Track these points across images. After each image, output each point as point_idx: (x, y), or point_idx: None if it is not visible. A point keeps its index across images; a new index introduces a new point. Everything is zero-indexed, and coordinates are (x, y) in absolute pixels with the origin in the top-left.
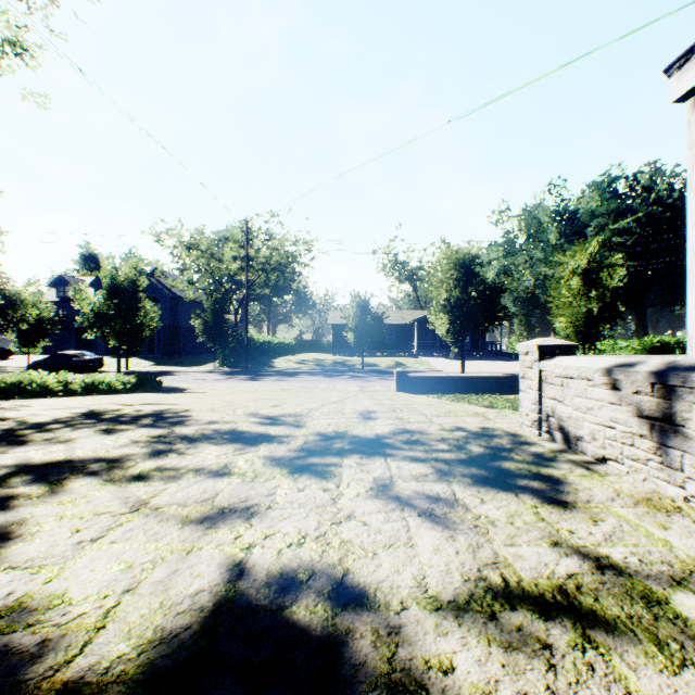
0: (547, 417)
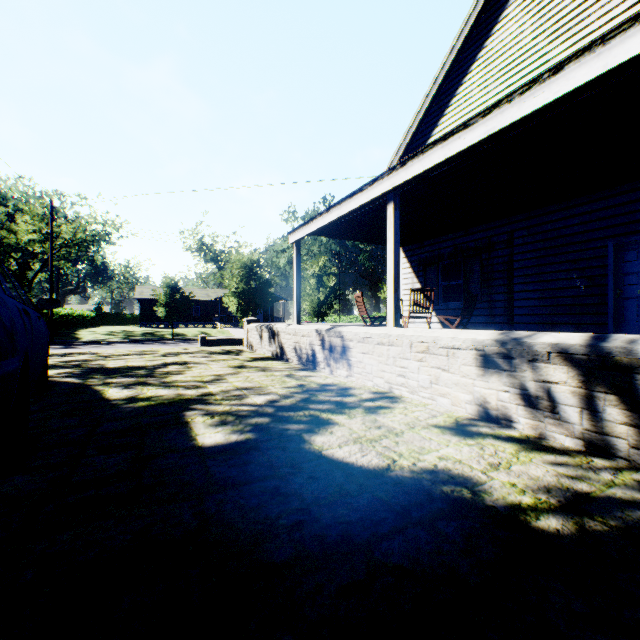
0: (249, 343)
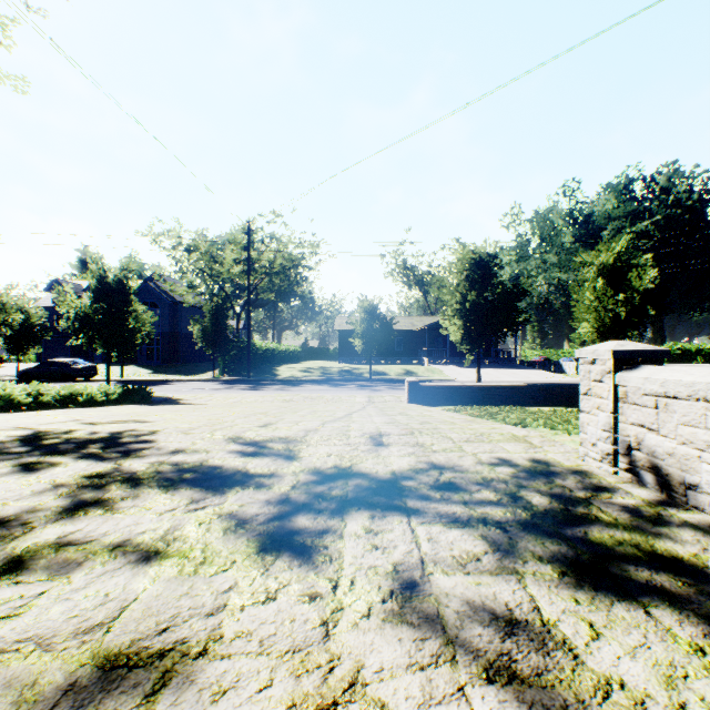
0: (629, 450)
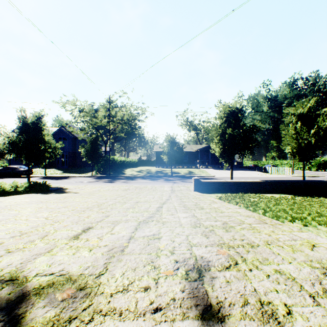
0: None
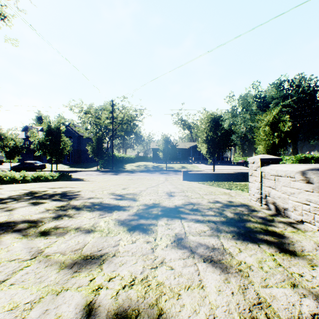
0: (266, 196)
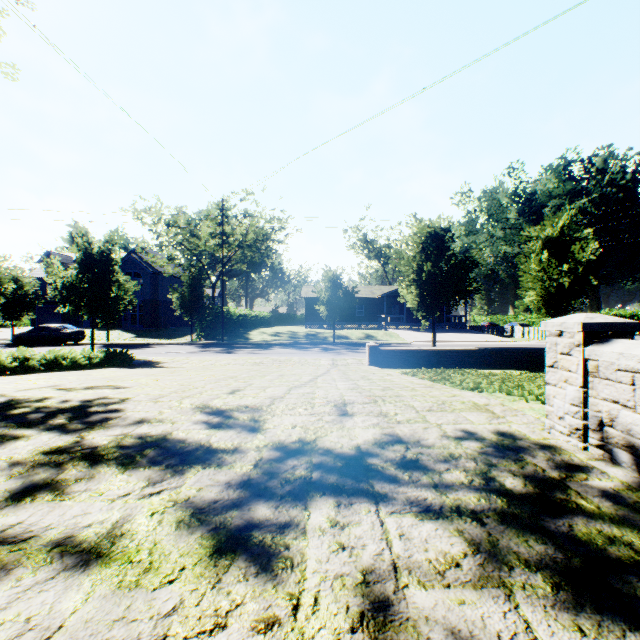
0: (601, 426)
